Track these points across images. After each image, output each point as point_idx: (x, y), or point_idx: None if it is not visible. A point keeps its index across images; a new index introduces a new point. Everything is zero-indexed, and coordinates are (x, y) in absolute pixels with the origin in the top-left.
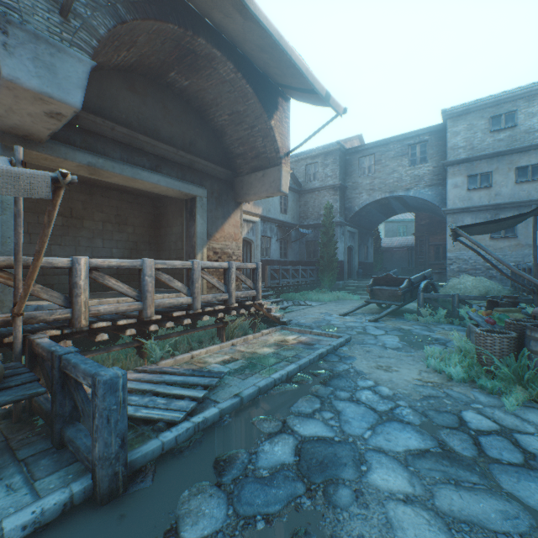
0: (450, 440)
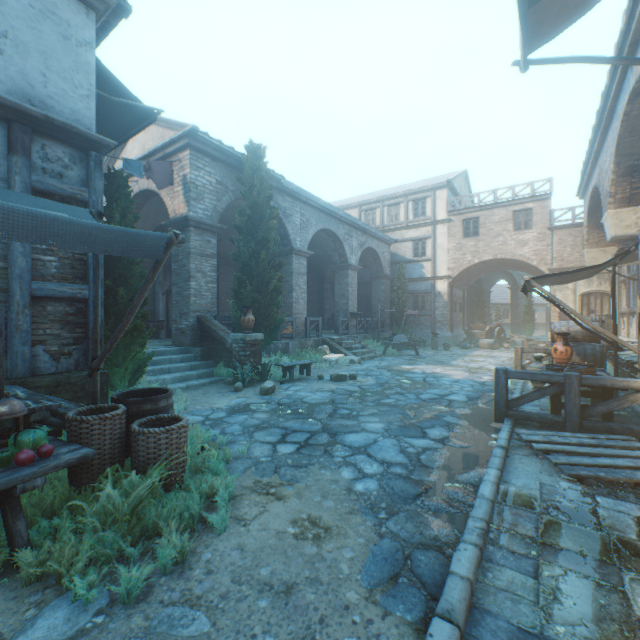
0: (324, 438)
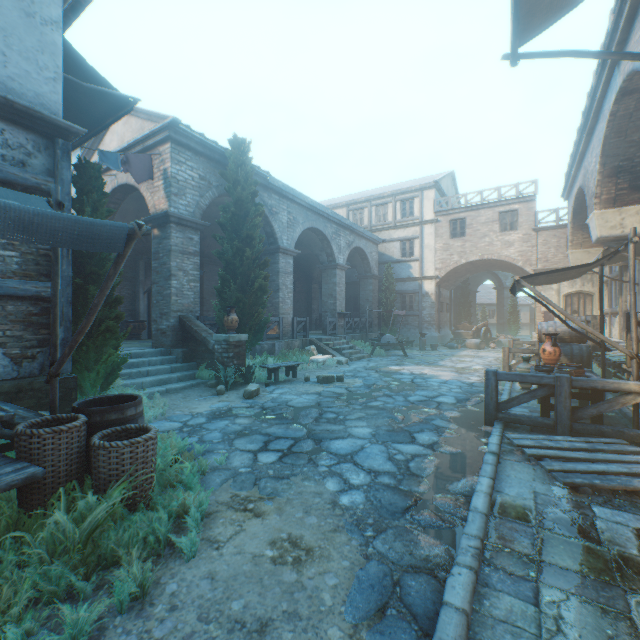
0: (309, 445)
